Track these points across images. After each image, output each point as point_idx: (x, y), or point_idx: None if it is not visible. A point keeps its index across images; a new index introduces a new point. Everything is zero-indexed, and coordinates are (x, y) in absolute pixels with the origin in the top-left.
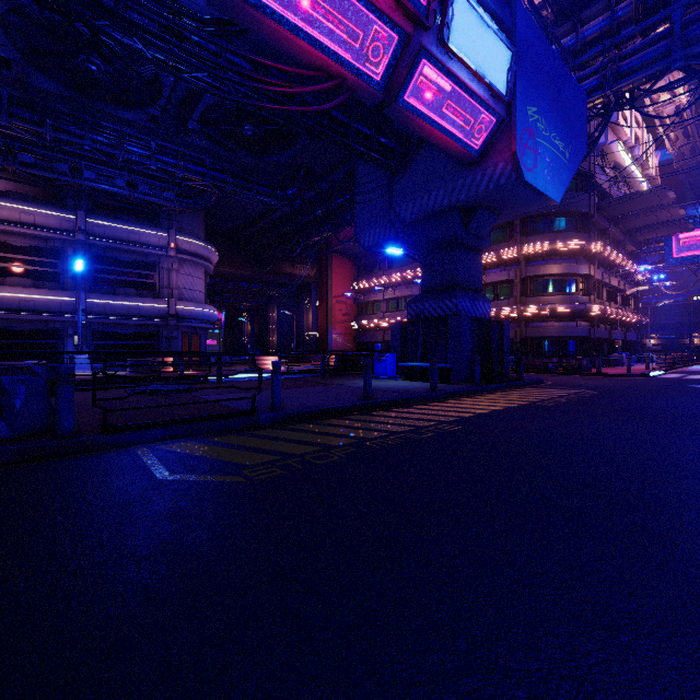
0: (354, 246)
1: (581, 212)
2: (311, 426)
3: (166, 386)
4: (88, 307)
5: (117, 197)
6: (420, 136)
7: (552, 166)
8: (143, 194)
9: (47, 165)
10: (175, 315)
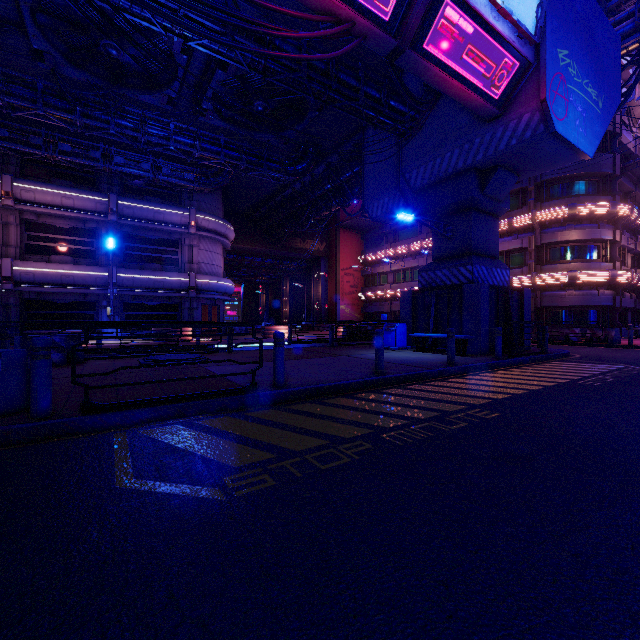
0: (362, 220)
1: (604, 174)
2: (316, 406)
3: (177, 355)
4: (119, 281)
5: (143, 180)
6: (436, 88)
7: (585, 116)
8: (166, 176)
9: (82, 153)
10: (195, 288)
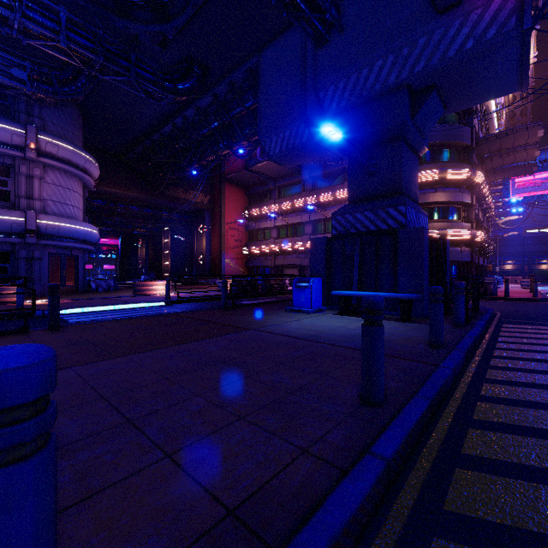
0: (247, 175)
1: (464, 145)
2: None
3: None
4: None
5: None
6: None
7: None
8: None
9: None
10: (35, 231)
